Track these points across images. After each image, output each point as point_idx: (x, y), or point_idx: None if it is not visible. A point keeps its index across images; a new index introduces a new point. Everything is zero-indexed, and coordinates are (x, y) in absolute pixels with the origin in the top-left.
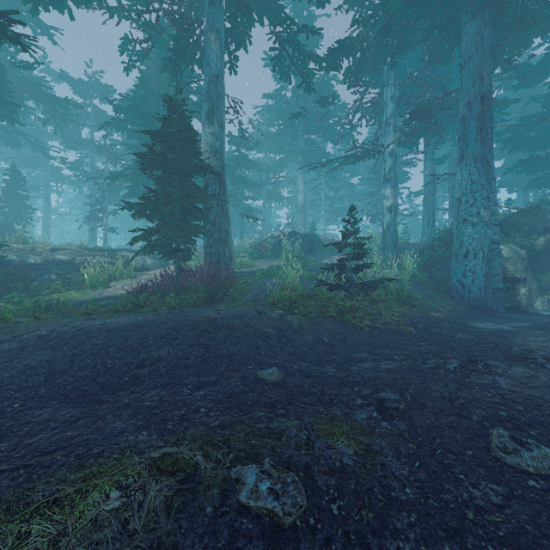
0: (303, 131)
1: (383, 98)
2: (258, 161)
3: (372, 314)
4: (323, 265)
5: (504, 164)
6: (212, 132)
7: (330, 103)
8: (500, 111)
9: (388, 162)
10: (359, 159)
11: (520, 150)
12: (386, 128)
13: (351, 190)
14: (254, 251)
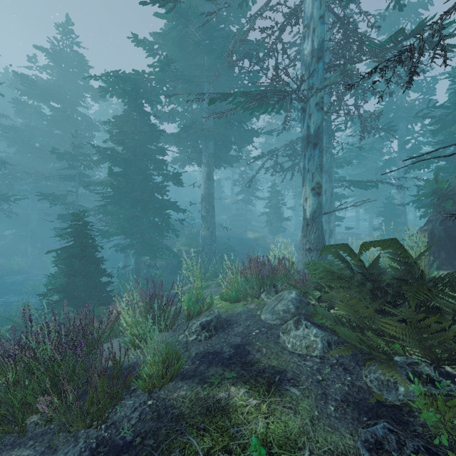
0: None
1: None
2: None
3: None
4: None
5: None
6: (400, 196)
7: None
8: None
9: None
10: None
11: None
12: None
13: None
14: None
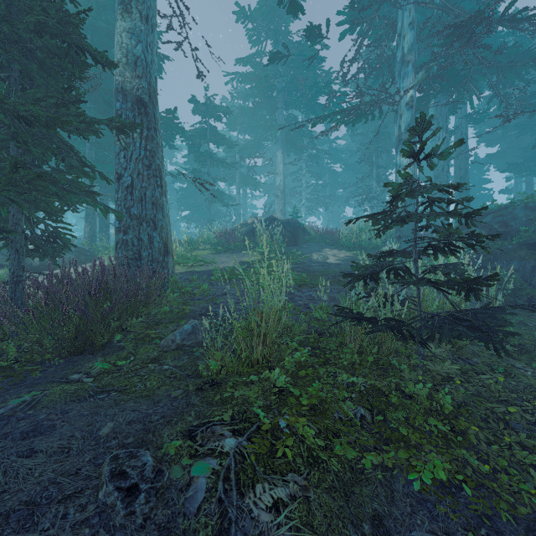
0: (283, 104)
1: (397, 28)
2: (230, 139)
3: (501, 414)
4: (313, 262)
5: (506, 148)
6: (129, 28)
7: (322, 37)
8: (534, 65)
9: (404, 117)
10: (364, 112)
11: (531, 129)
12: (402, 68)
13: (333, 177)
14: (219, 242)
